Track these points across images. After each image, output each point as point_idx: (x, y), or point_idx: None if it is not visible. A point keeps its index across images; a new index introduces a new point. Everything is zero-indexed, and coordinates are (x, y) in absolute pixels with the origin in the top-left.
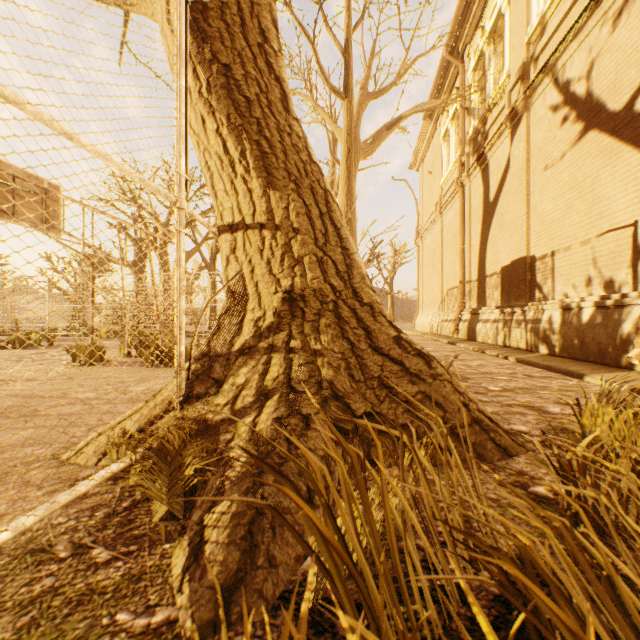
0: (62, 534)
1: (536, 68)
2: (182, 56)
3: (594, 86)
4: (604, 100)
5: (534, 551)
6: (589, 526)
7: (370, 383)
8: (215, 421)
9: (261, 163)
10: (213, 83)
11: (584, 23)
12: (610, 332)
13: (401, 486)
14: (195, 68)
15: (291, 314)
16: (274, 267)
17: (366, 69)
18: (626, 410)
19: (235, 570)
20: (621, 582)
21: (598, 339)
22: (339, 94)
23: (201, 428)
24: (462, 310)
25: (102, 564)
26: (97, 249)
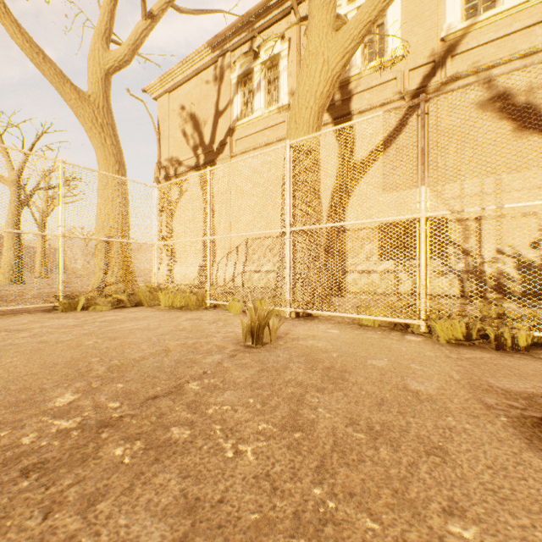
0: None
1: (451, 64)
2: None
3: (541, 102)
4: None
5: None
6: None
7: None
8: None
9: None
10: None
11: (538, 52)
12: None
13: None
14: None
15: None
16: None
17: None
18: None
19: None
20: None
21: None
22: None
23: None
24: None
25: None
26: None
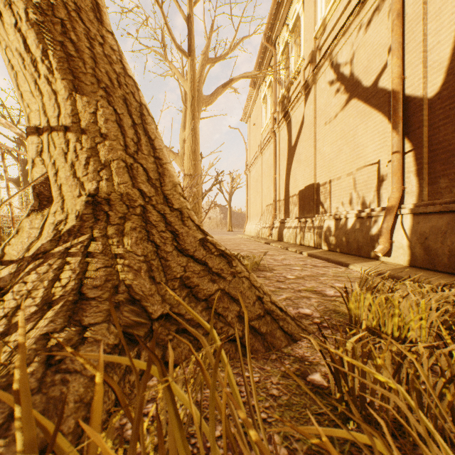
0: None
1: (320, 55)
2: None
3: (355, 69)
4: (361, 79)
5: None
6: None
7: (171, 284)
8: None
9: (66, 65)
10: None
11: (349, 26)
12: (364, 234)
13: (129, 452)
14: None
15: (94, 217)
16: (78, 170)
17: (207, 40)
18: (380, 296)
19: None
20: None
21: (357, 239)
22: (184, 53)
23: None
24: (275, 220)
25: None
26: None
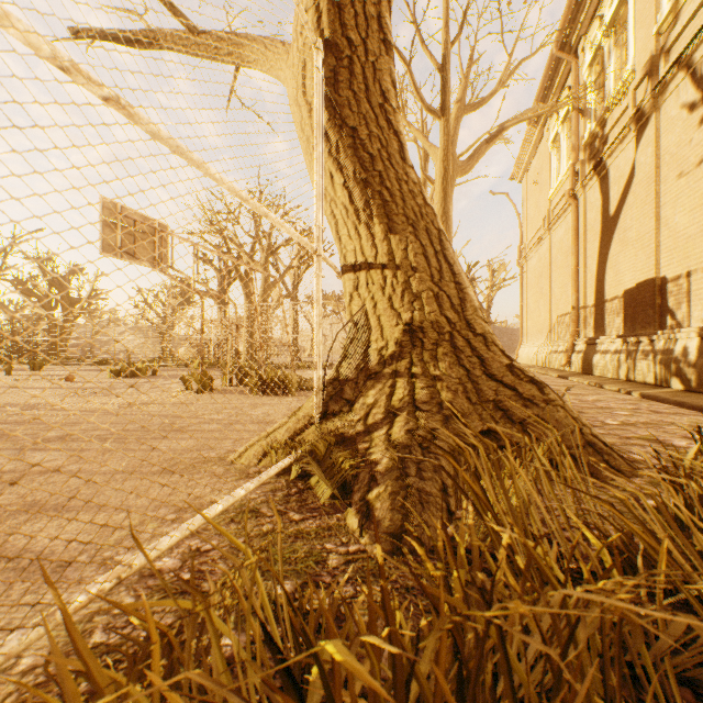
0: (260, 503)
1: (667, 61)
2: (320, 127)
3: None
4: None
5: (627, 503)
6: (675, 498)
7: (485, 405)
8: (350, 434)
9: (382, 211)
10: (342, 144)
11: None
12: None
13: (525, 472)
14: (326, 132)
15: (411, 344)
16: (395, 302)
17: (463, 80)
18: None
19: (400, 525)
20: (697, 533)
21: None
22: (435, 113)
23: (338, 439)
24: (575, 340)
25: (299, 520)
26: (201, 284)
